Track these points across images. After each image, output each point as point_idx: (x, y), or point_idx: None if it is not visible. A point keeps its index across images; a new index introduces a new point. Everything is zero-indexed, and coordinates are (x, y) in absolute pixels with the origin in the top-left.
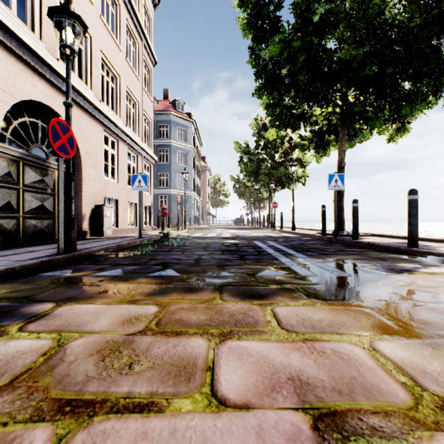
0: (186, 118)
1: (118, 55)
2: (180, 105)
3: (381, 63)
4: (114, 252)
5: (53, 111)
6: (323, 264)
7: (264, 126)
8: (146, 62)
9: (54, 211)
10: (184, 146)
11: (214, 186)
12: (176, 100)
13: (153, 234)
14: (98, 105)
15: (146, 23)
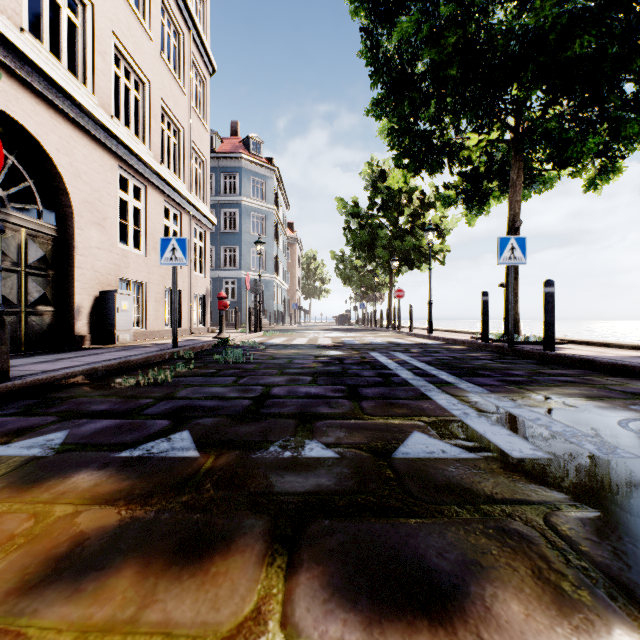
0: (264, 165)
1: (147, 46)
2: (255, 145)
3: (599, 37)
4: (105, 377)
5: (14, 121)
6: (535, 413)
7: (382, 175)
8: (198, 68)
9: (19, 300)
10: (261, 205)
11: (306, 267)
12: (250, 137)
13: (203, 340)
14: (106, 121)
15: (197, 5)
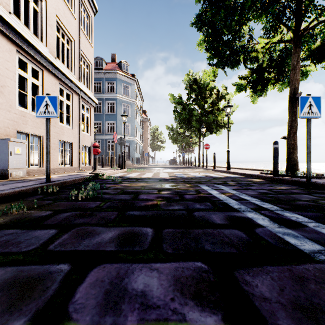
0: (129, 77)
1: None
2: (124, 66)
3: None
4: None
5: None
6: None
7: (195, 81)
8: (85, 6)
9: None
10: (128, 99)
11: (153, 134)
12: (121, 61)
13: (80, 175)
14: None
15: None
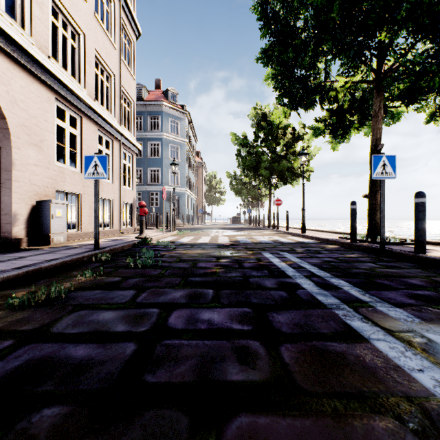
0: (179, 110)
1: (82, 5)
2: (172, 96)
3: None
4: (1, 290)
5: None
6: None
7: (264, 116)
8: (126, 30)
9: None
10: (177, 139)
11: (209, 183)
12: (168, 90)
13: (126, 240)
14: (41, 59)
15: None
